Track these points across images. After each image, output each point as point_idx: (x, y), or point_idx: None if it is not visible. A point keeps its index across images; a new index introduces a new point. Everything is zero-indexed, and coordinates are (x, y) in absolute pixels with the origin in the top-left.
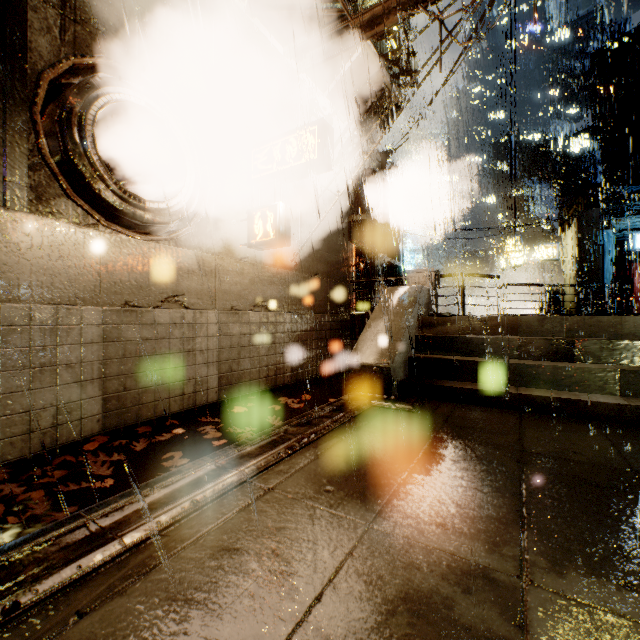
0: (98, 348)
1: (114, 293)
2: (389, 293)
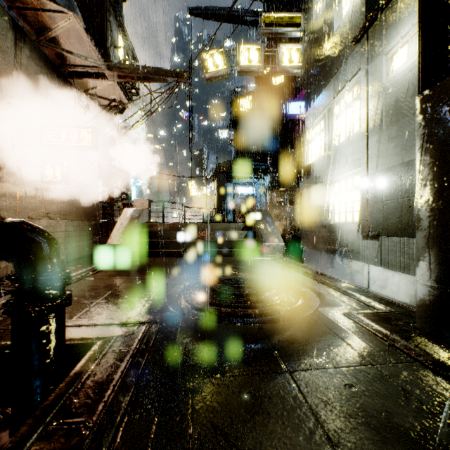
0: None
1: None
2: (126, 211)
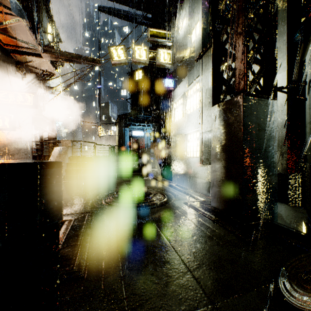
0: None
1: None
2: (56, 149)
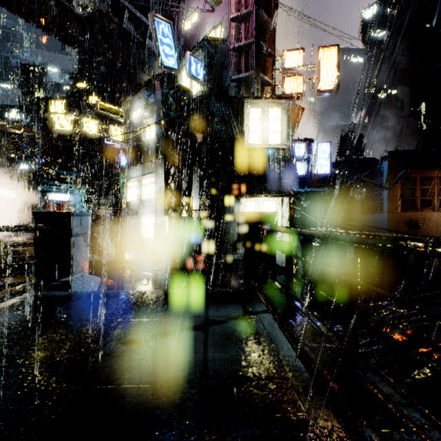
0: None
1: None
2: None
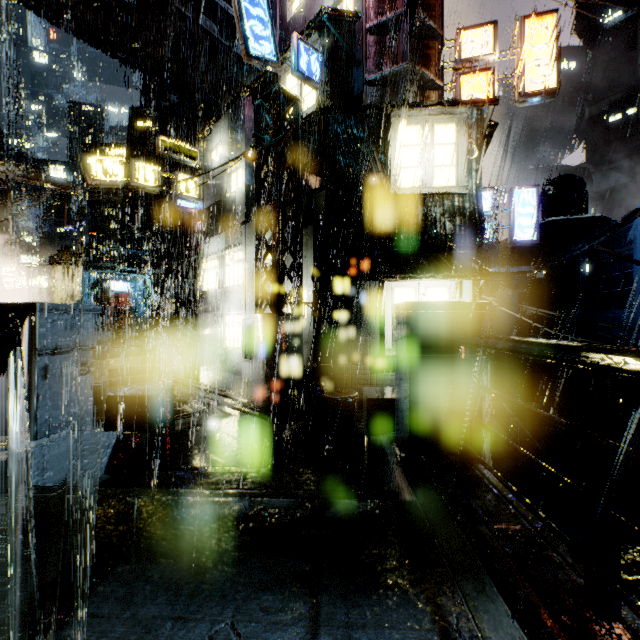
0: None
1: None
2: None
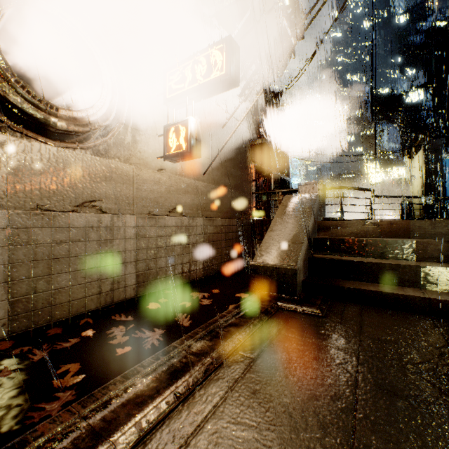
0: (3, 252)
1: (23, 197)
2: (288, 200)
